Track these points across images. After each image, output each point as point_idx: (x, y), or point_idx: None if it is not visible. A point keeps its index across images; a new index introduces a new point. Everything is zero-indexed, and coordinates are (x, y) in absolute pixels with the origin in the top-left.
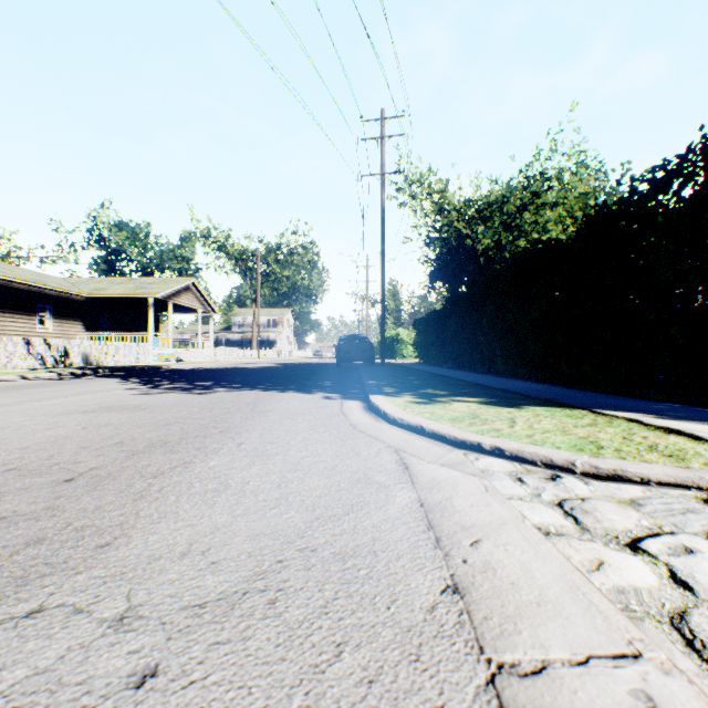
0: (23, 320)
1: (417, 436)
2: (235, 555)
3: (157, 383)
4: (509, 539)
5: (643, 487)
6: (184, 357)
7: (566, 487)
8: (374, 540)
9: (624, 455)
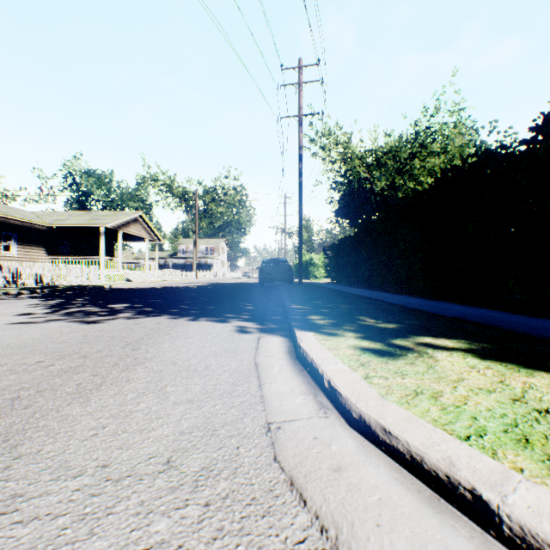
0: None
1: (471, 534)
2: None
3: (68, 305)
4: None
5: None
6: (132, 278)
7: None
8: None
9: None
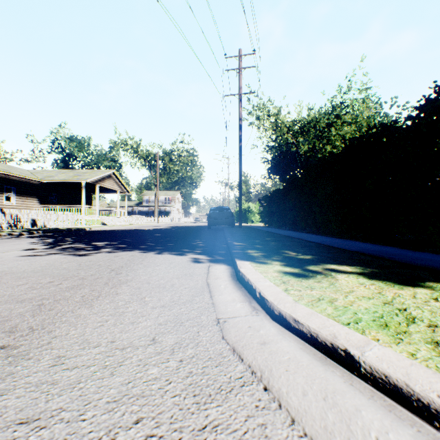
0: None
1: (343, 374)
2: None
3: (61, 243)
4: None
5: None
6: (106, 222)
7: None
8: None
9: None
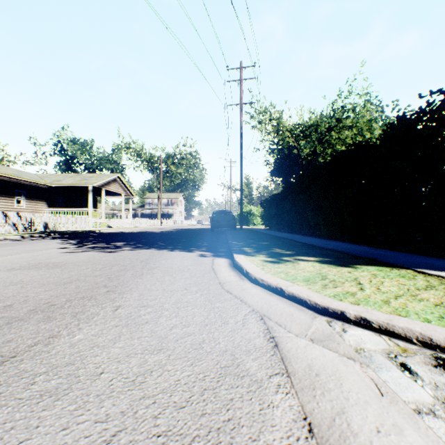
0: (6, 200)
1: (277, 297)
2: None
3: (85, 243)
4: None
5: None
6: (112, 225)
7: None
8: None
9: None
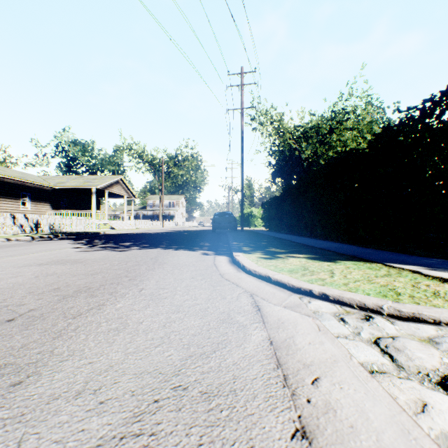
0: (12, 202)
1: (266, 283)
2: (120, 395)
3: (94, 243)
4: (342, 377)
5: (435, 326)
6: (115, 226)
7: (378, 326)
8: (234, 378)
9: (417, 300)
